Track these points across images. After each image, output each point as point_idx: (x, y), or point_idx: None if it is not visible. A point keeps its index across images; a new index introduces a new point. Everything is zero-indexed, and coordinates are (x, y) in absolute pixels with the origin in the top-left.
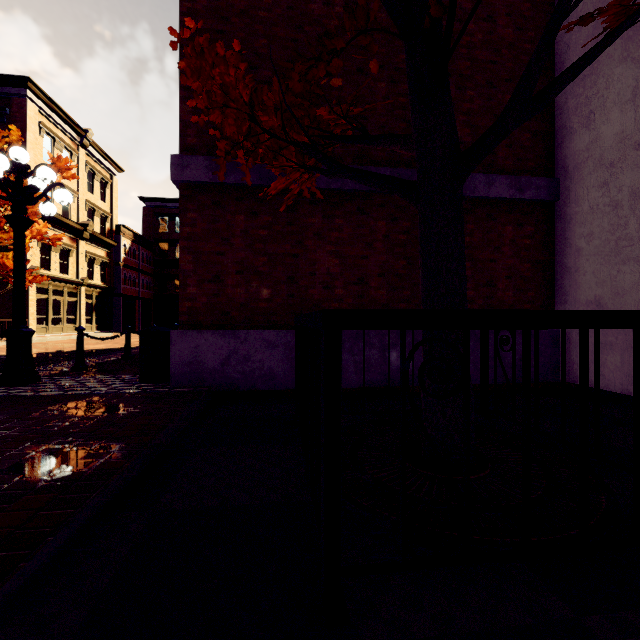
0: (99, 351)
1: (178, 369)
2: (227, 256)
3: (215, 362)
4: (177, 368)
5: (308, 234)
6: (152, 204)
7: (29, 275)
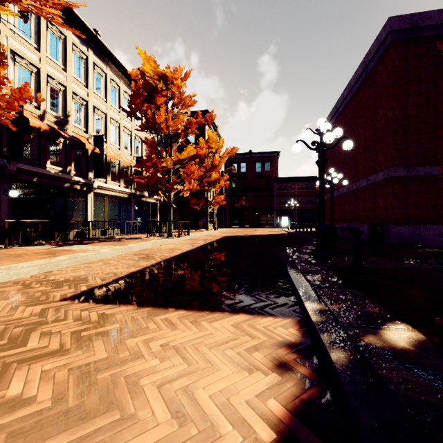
0: (275, 235)
1: (393, 237)
2: (409, 200)
3: (406, 235)
4: (393, 237)
5: (441, 191)
6: (229, 157)
7: (206, 201)
